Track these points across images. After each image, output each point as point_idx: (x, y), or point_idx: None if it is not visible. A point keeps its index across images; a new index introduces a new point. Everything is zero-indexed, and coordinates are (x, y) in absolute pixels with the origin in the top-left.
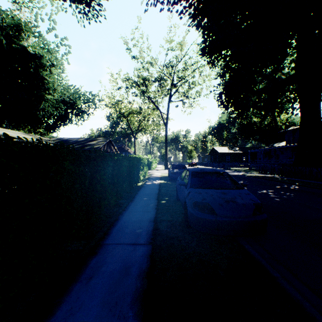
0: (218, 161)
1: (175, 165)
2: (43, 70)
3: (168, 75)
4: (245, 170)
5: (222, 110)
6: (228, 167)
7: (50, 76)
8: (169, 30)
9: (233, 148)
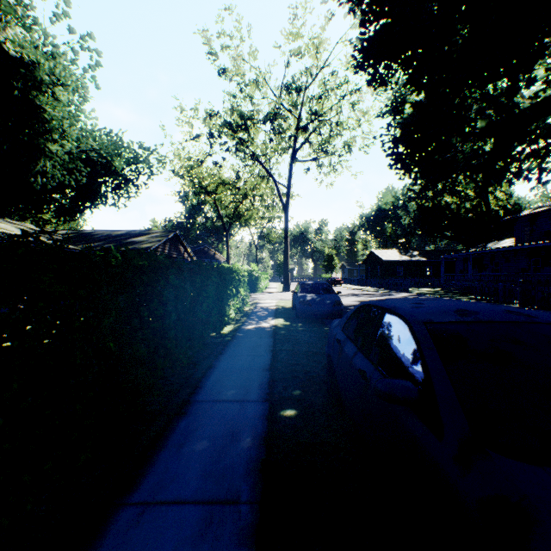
0: (380, 276)
1: (309, 284)
2: (39, 92)
3: (290, 106)
4: (438, 293)
5: (397, 174)
6: (404, 288)
7: (56, 106)
8: (293, 14)
9: (408, 251)
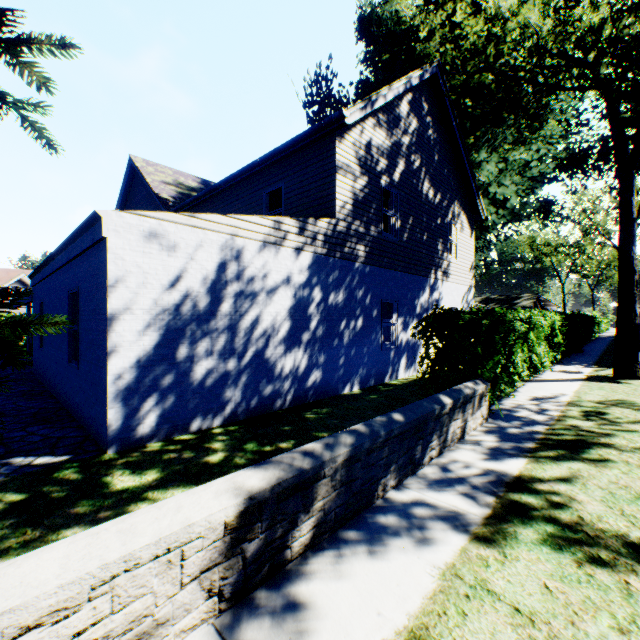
0: None
1: None
2: None
3: None
4: None
5: None
6: None
7: None
8: None
9: None
